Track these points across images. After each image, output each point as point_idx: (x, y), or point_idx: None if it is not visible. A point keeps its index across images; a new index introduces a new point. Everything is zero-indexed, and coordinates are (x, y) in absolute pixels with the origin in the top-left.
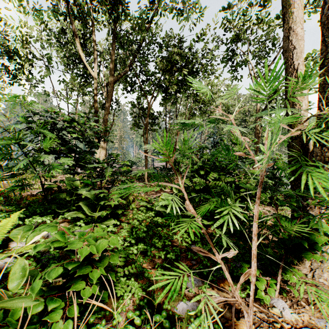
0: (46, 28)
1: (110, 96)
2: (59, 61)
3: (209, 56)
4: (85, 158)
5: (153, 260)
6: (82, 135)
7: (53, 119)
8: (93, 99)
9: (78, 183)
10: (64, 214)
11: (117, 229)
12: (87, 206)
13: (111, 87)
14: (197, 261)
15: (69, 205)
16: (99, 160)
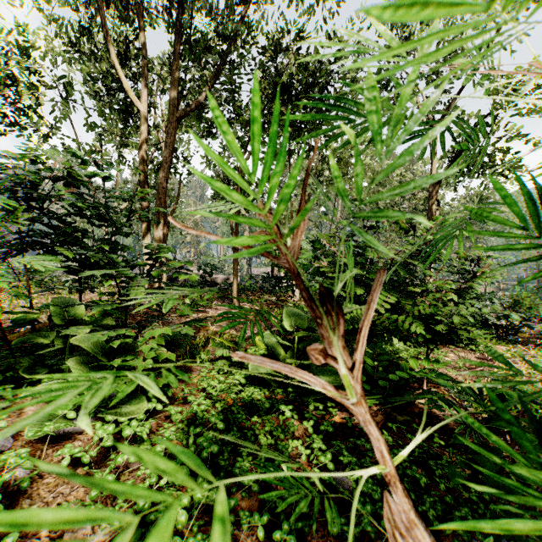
0: (61, 32)
1: (170, 146)
2: (86, 91)
3: (350, 74)
4: (89, 256)
5: (234, 538)
6: (95, 209)
7: (32, 173)
8: (140, 152)
9: (81, 311)
10: (41, 382)
11: (158, 420)
12: (87, 367)
13: (172, 129)
14: (355, 538)
15: (61, 360)
16: (117, 259)
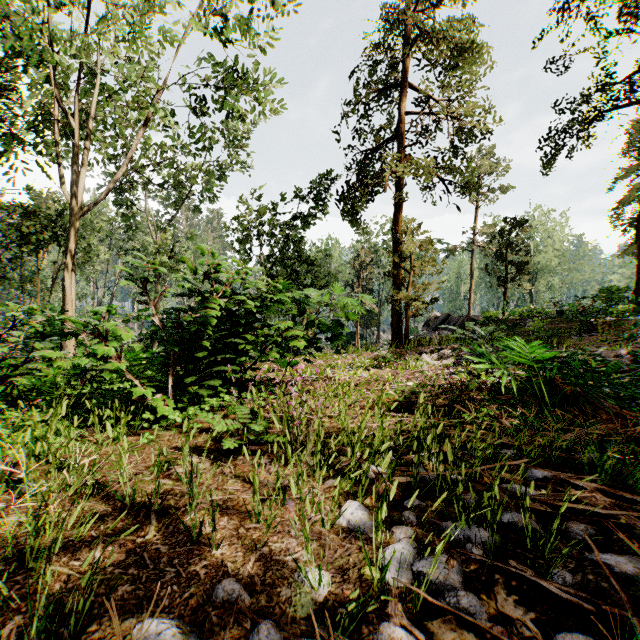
0: None
1: None
2: None
3: None
4: None
5: None
6: None
7: None
8: None
9: None
10: None
11: None
12: None
13: None
14: None
15: None
16: None
